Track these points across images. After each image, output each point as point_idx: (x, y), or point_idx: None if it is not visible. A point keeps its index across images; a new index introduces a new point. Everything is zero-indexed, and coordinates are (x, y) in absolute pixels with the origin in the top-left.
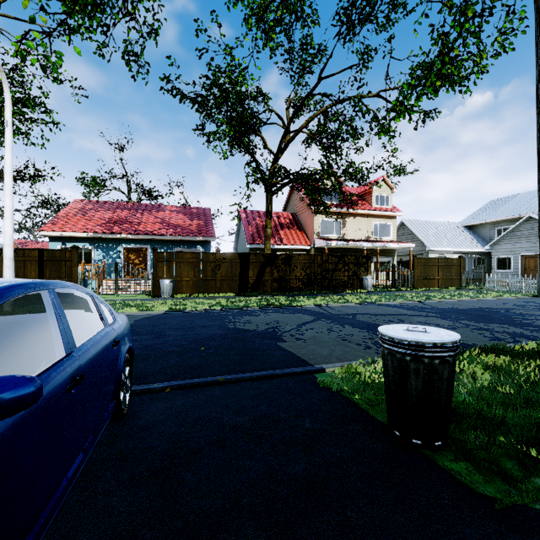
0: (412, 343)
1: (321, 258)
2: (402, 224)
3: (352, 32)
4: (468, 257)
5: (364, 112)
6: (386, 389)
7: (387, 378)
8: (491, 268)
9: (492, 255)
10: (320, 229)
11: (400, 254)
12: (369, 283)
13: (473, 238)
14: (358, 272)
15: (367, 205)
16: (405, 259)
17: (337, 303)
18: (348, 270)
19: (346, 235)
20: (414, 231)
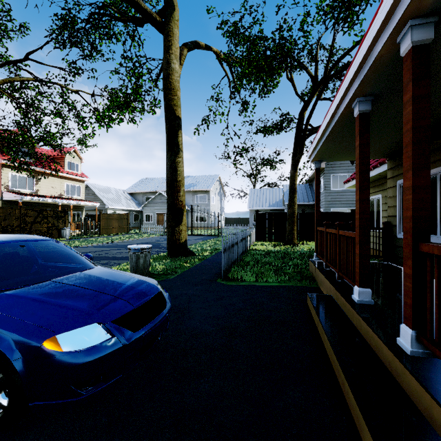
0: (141, 248)
1: (19, 212)
2: (87, 186)
3: (63, 45)
4: (131, 213)
5: (70, 104)
6: (132, 266)
7: (132, 262)
8: (143, 220)
9: (143, 212)
10: (10, 183)
11: (85, 209)
12: (68, 232)
13: (134, 201)
14: (57, 224)
15: (60, 168)
16: (90, 213)
17: (47, 249)
18: (47, 222)
19: (40, 191)
20: (97, 193)
